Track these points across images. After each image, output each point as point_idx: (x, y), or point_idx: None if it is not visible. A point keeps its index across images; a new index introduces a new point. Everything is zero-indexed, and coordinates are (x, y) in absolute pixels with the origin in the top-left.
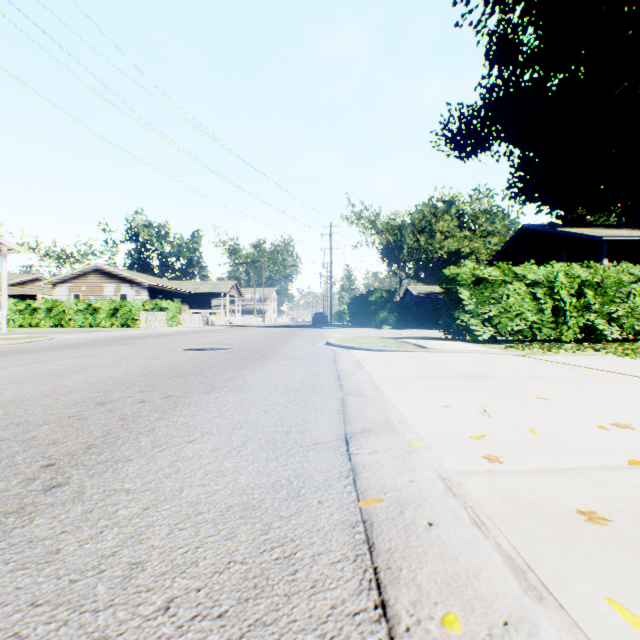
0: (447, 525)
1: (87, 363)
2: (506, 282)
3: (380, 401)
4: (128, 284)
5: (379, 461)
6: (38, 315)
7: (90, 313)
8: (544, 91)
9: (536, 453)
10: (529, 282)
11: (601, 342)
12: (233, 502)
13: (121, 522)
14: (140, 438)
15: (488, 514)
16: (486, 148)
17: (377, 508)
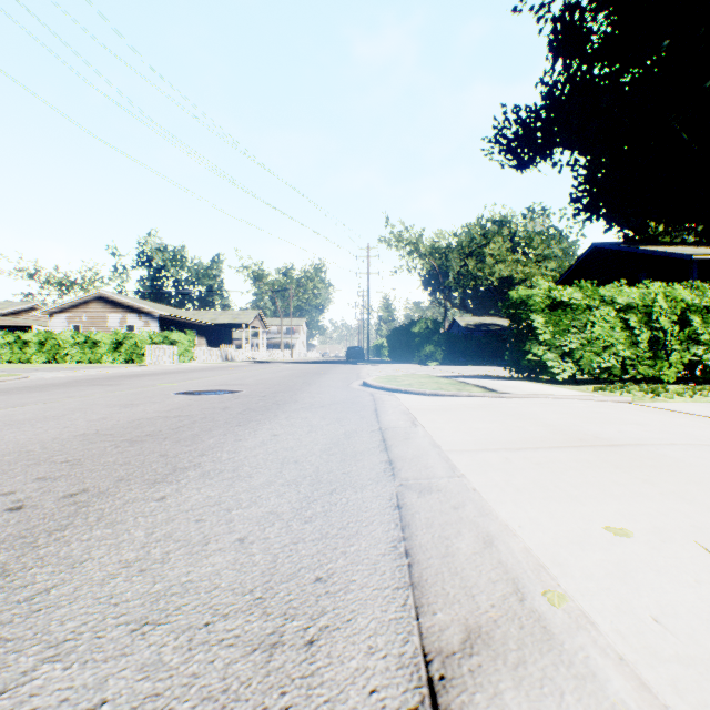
0: None
1: (23, 415)
2: (591, 306)
3: (472, 508)
4: (135, 314)
5: None
6: (29, 349)
7: (89, 347)
8: (619, 86)
9: None
10: (620, 306)
11: None
12: None
13: None
14: None
15: None
16: (547, 156)
17: None
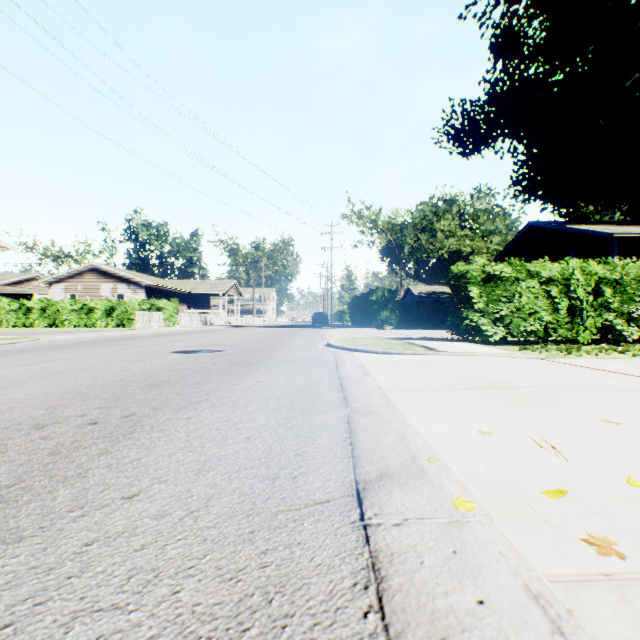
0: None
1: (57, 368)
2: (519, 279)
3: (396, 423)
4: (125, 283)
5: (415, 545)
6: (32, 315)
7: (85, 313)
8: (551, 84)
9: None
10: (543, 279)
11: (620, 343)
12: None
13: None
14: (59, 490)
15: None
16: (490, 144)
17: None
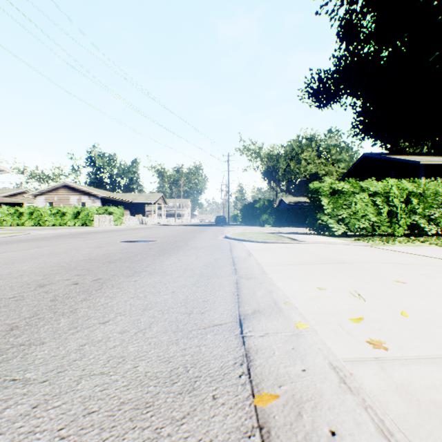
0: (352, 435)
1: (46, 252)
2: (354, 193)
3: (267, 283)
4: (87, 196)
5: (271, 345)
6: (23, 217)
7: (60, 216)
8: (378, 59)
9: (414, 337)
10: (371, 193)
11: (423, 236)
12: (126, 397)
13: (1, 427)
14: (61, 319)
15: (392, 419)
16: (337, 100)
17: (273, 408)
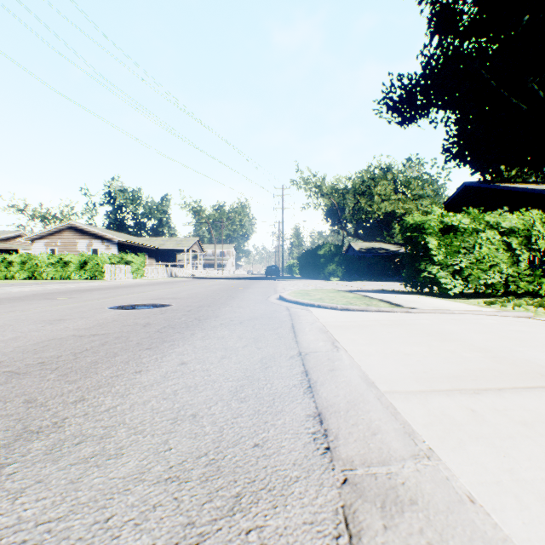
0: None
1: None
2: (477, 230)
3: None
4: (99, 240)
5: None
6: (13, 268)
7: (61, 266)
8: (485, 55)
9: None
10: (503, 230)
11: None
12: None
13: None
14: None
15: None
16: (425, 114)
17: None
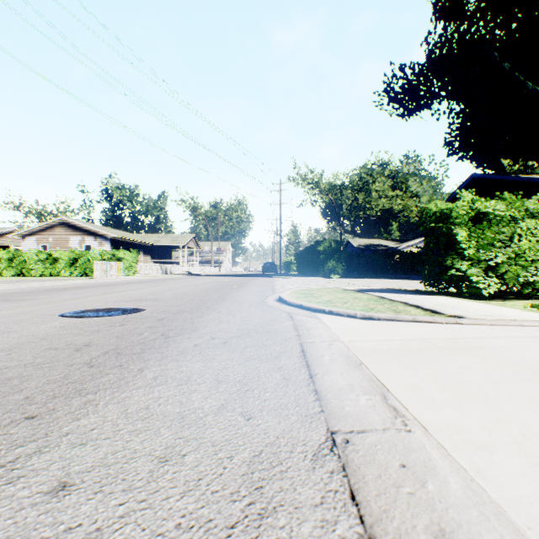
0: None
1: None
2: (515, 219)
3: None
4: (92, 236)
5: None
6: (0, 265)
7: (50, 263)
8: (496, 38)
9: None
10: None
11: None
12: None
13: None
14: None
15: None
16: (429, 105)
17: None
